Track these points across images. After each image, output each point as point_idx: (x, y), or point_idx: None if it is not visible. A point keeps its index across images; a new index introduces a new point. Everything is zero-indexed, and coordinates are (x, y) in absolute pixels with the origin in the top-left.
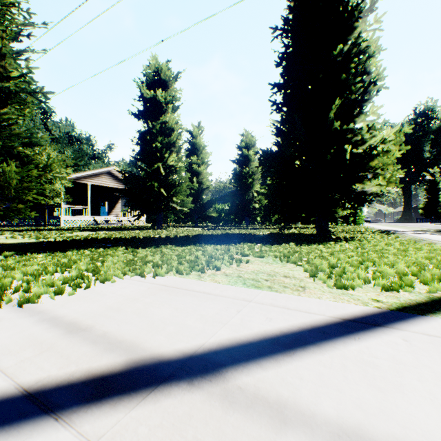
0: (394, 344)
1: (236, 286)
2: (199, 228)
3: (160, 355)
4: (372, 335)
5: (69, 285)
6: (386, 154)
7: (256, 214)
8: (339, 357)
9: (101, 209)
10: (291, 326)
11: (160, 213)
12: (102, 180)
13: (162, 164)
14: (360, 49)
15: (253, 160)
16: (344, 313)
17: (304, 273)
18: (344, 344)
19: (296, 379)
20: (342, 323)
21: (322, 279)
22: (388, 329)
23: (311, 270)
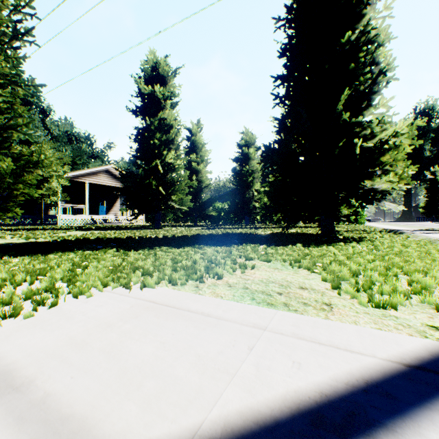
0: None
1: (243, 304)
2: (198, 227)
3: None
4: None
5: (31, 302)
6: (397, 148)
7: (256, 213)
8: None
9: (100, 208)
10: (333, 380)
11: (158, 212)
12: (100, 179)
13: (161, 161)
14: (369, 38)
15: (253, 159)
16: (401, 352)
17: (323, 282)
18: (435, 428)
19: None
20: (408, 374)
21: (349, 292)
22: None
23: (333, 280)
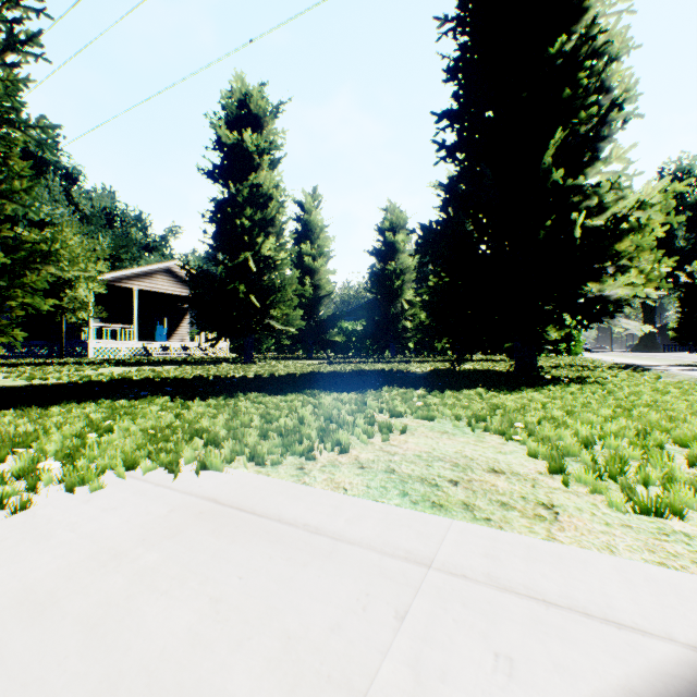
0: None
1: (386, 505)
2: (314, 361)
3: None
4: None
5: None
6: (641, 230)
7: (408, 338)
8: None
9: (157, 329)
10: None
11: (249, 337)
12: (157, 283)
13: (253, 254)
14: (594, 48)
15: (403, 251)
16: None
17: (532, 460)
18: None
19: None
20: None
21: (585, 481)
22: None
23: (550, 455)
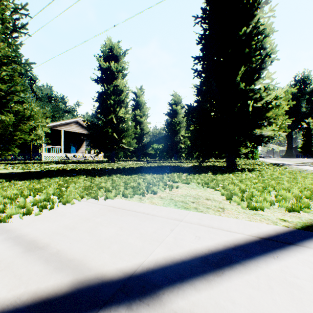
0: (310, 263)
1: (169, 208)
2: (141, 162)
3: (103, 275)
4: (288, 253)
5: (37, 207)
6: (277, 107)
7: (182, 152)
8: (264, 278)
9: (71, 148)
10: (217, 244)
11: (113, 151)
12: (72, 128)
13: (115, 115)
14: (259, 31)
15: (180, 113)
16: (259, 231)
17: (222, 196)
18: (265, 263)
19: (229, 303)
20: (259, 241)
21: (237, 201)
22: (301, 248)
23: (227, 194)
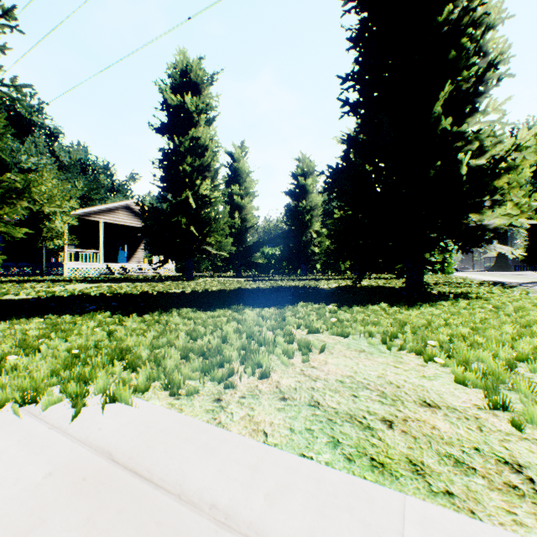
0: None
1: (315, 464)
2: (242, 278)
3: None
4: None
5: None
6: (514, 170)
7: (315, 260)
8: None
9: (120, 254)
10: None
11: (190, 259)
12: (118, 217)
13: (193, 194)
14: (474, 19)
15: (312, 192)
16: None
17: (461, 388)
18: None
19: None
20: None
21: None
22: None
23: (485, 385)
